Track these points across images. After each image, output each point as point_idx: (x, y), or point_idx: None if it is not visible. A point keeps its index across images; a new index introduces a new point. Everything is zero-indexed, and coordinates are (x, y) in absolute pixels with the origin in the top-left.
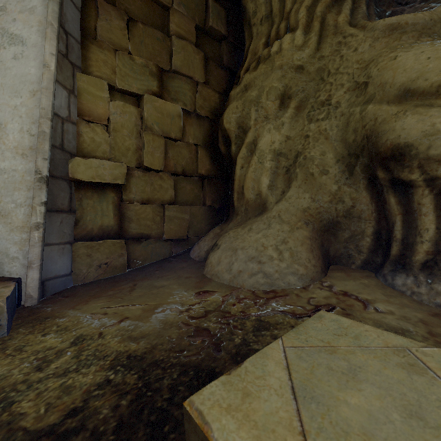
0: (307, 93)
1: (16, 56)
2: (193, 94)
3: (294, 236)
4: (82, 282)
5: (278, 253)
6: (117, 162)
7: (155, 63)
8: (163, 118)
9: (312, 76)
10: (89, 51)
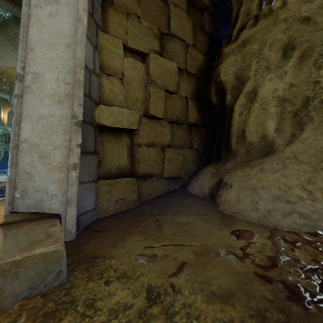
0: (312, 43)
1: (52, 14)
2: (184, 54)
3: (321, 176)
4: (104, 215)
5: (308, 193)
6: (132, 110)
7: (156, 27)
8: (164, 74)
9: (319, 26)
10: (107, 13)
